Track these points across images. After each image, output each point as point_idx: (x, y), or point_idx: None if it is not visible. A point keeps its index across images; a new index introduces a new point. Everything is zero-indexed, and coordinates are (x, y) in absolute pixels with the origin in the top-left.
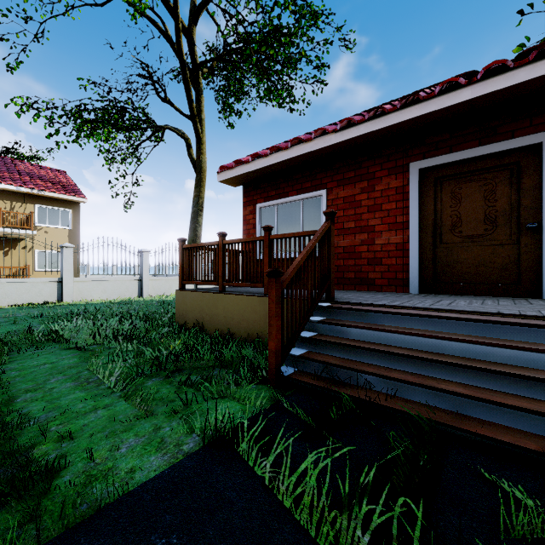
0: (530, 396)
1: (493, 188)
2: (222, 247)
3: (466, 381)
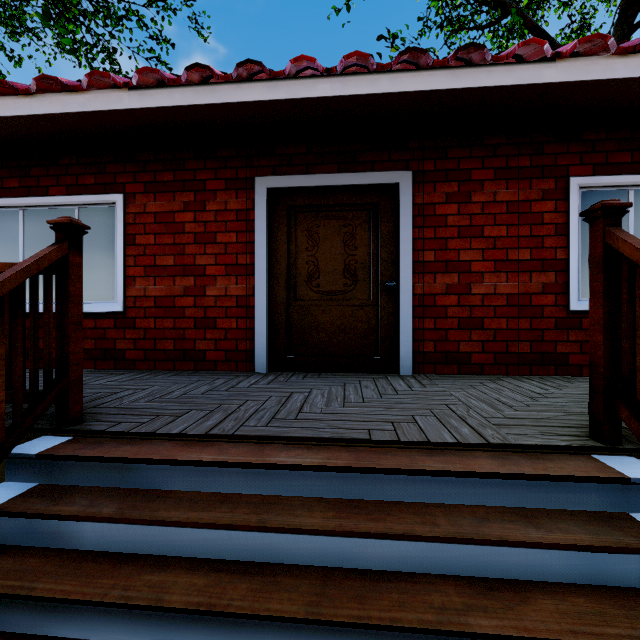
0: None
1: (353, 232)
2: None
3: None
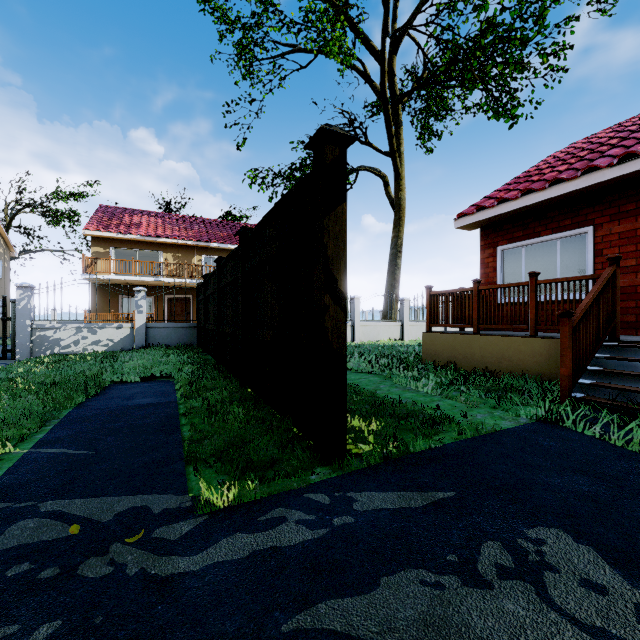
0: None
1: None
2: (477, 293)
3: None
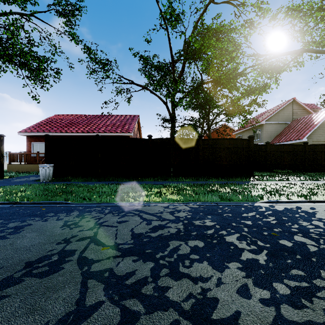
0: None
1: None
2: (25, 154)
3: None
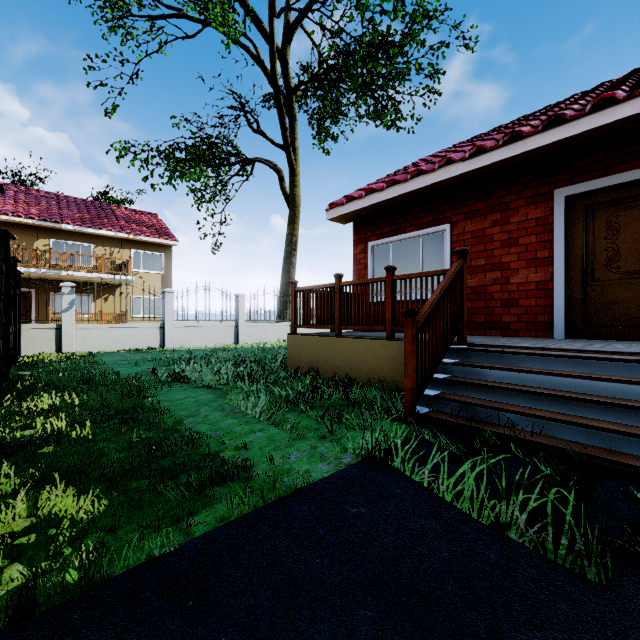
0: None
1: None
2: (339, 289)
3: (620, 421)
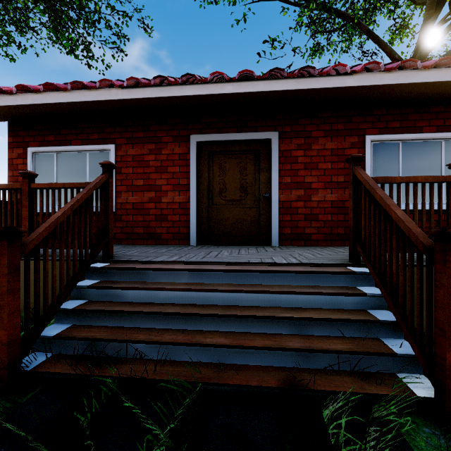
0: (269, 332)
1: (245, 166)
2: None
3: (227, 329)
